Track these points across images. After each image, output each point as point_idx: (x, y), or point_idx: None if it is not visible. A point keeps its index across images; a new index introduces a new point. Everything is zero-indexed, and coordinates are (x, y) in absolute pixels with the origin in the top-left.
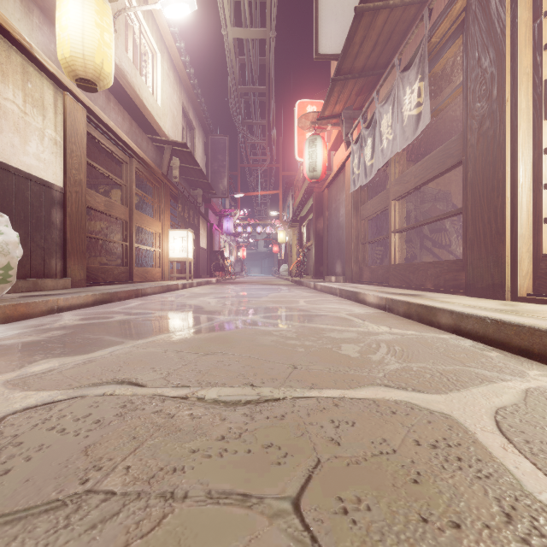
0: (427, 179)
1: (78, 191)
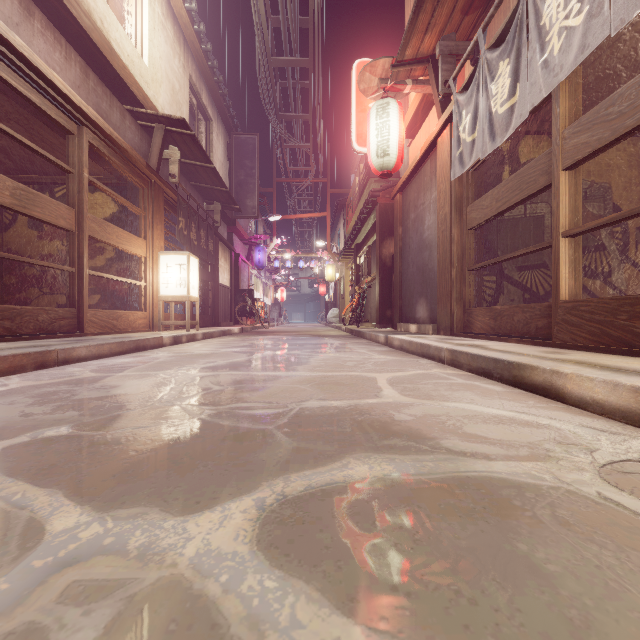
0: None
1: None
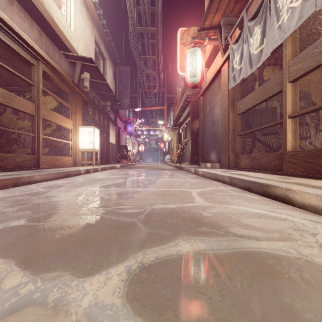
0: None
1: None
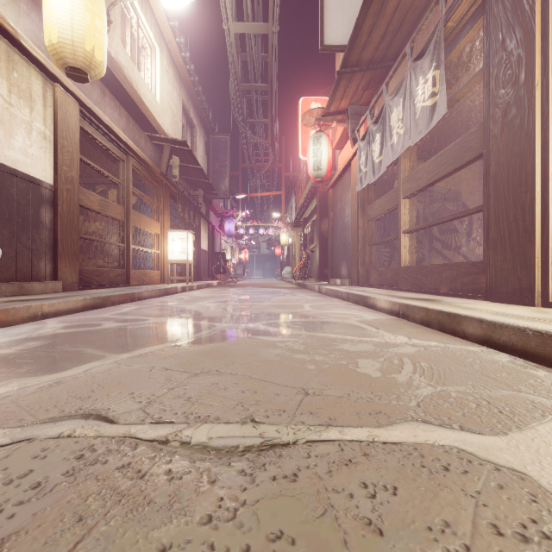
0: (442, 175)
1: (69, 189)
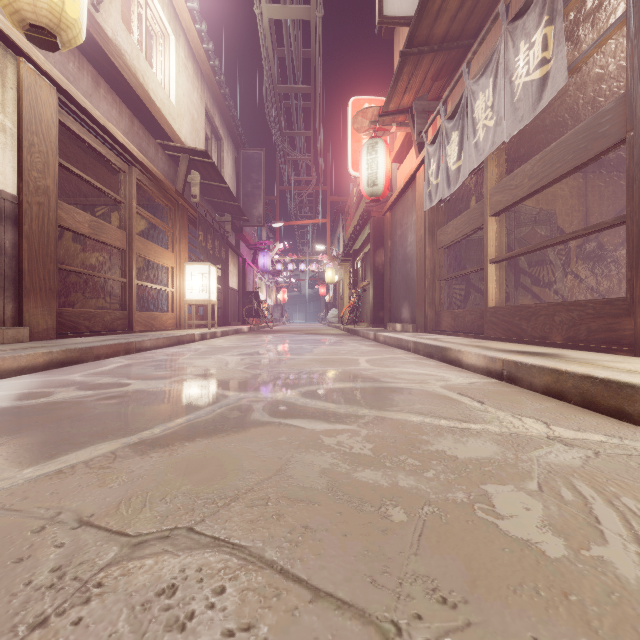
0: (554, 177)
1: (42, 203)
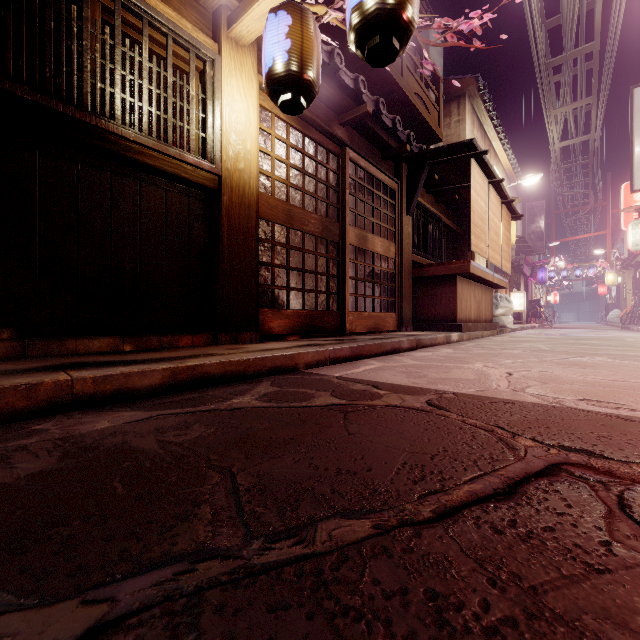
0: None
1: None
